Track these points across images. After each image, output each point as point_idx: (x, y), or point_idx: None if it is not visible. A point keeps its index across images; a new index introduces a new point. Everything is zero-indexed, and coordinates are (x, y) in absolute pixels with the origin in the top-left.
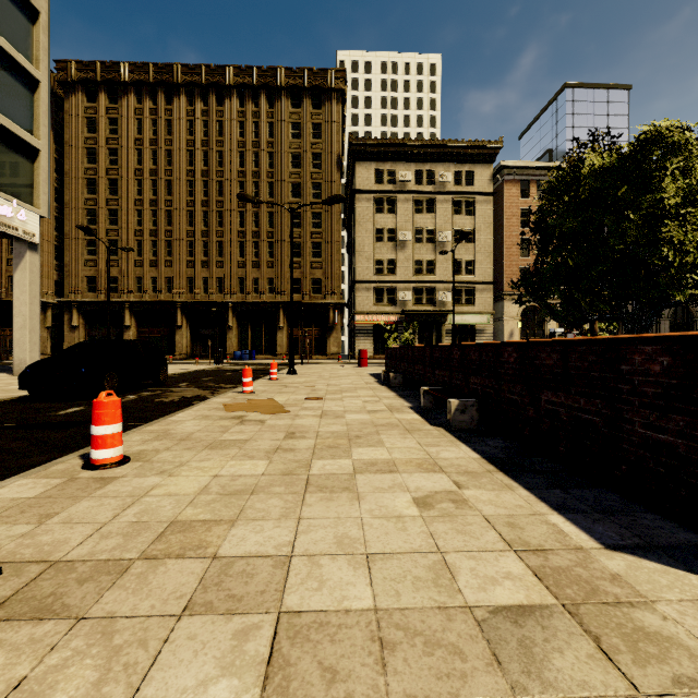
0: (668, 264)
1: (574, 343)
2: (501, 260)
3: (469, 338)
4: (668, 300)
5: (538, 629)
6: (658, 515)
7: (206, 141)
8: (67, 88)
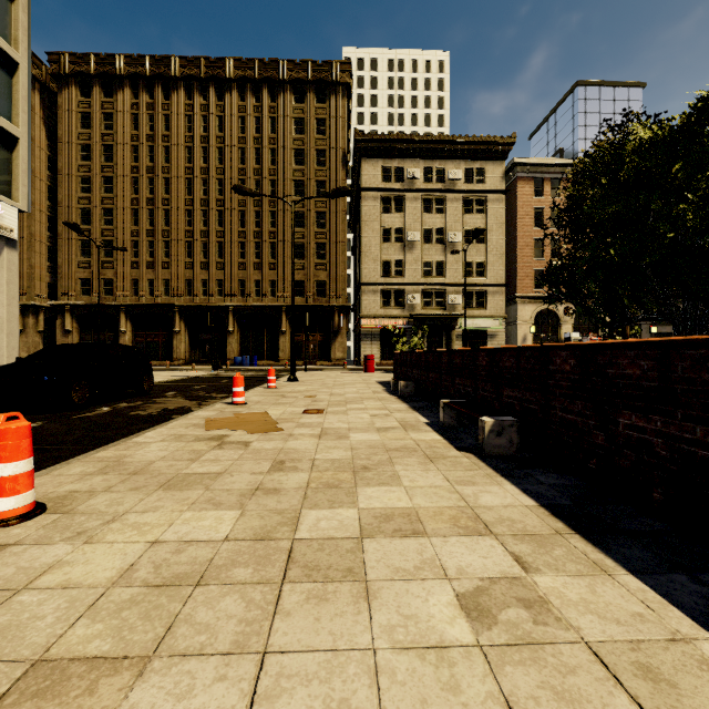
0: None
1: (681, 344)
2: (513, 261)
3: (480, 343)
4: None
5: None
6: None
7: (205, 137)
8: (59, 82)
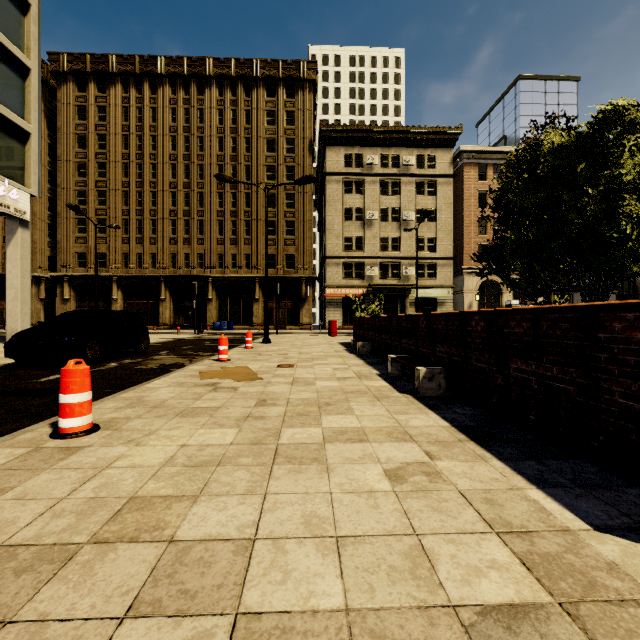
0: (624, 237)
1: (545, 310)
2: (460, 237)
3: (431, 310)
4: (623, 272)
5: (536, 638)
6: None
7: (188, 127)
8: (59, 79)
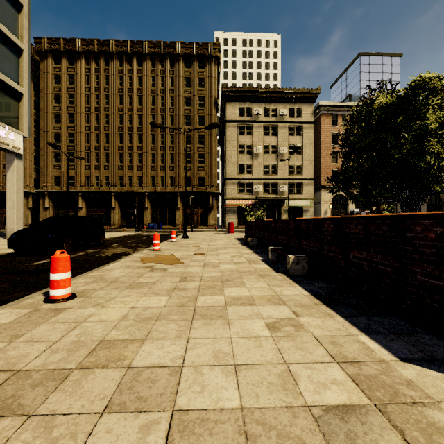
0: (429, 167)
1: (373, 218)
2: (319, 165)
3: (299, 215)
4: (429, 190)
5: (358, 424)
6: (433, 336)
7: (131, 89)
8: (41, 55)
